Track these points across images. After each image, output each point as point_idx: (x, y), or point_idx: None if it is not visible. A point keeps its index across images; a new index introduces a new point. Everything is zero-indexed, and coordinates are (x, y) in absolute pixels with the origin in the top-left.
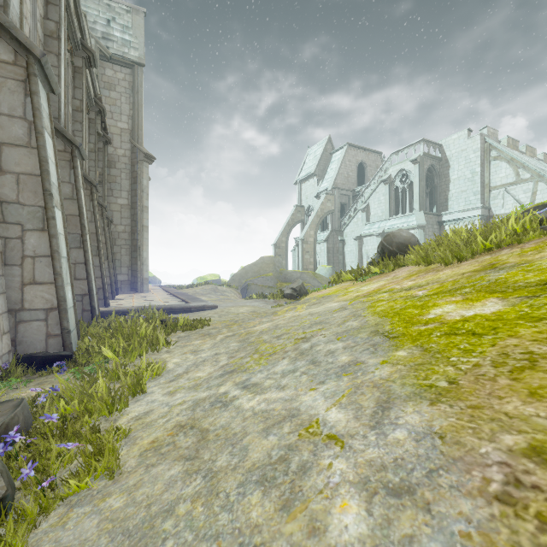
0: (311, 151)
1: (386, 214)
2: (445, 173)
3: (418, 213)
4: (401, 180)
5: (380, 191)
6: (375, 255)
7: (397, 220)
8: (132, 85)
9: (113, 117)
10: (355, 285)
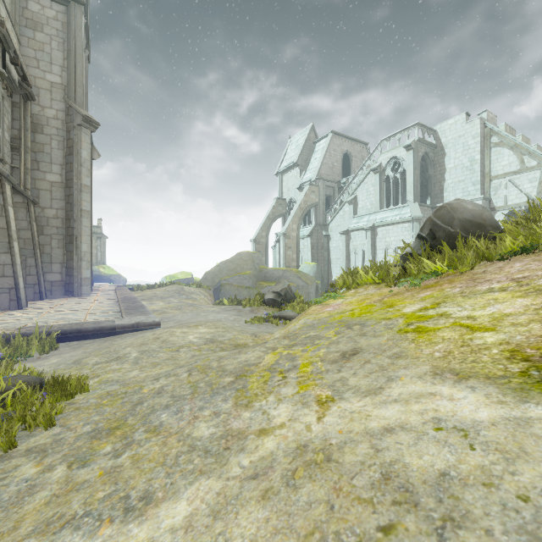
0: (293, 140)
1: (376, 207)
2: (440, 161)
3: (412, 204)
4: (391, 170)
5: (369, 181)
6: (413, 244)
7: (388, 212)
8: (66, 27)
9: (39, 66)
10: (400, 295)
